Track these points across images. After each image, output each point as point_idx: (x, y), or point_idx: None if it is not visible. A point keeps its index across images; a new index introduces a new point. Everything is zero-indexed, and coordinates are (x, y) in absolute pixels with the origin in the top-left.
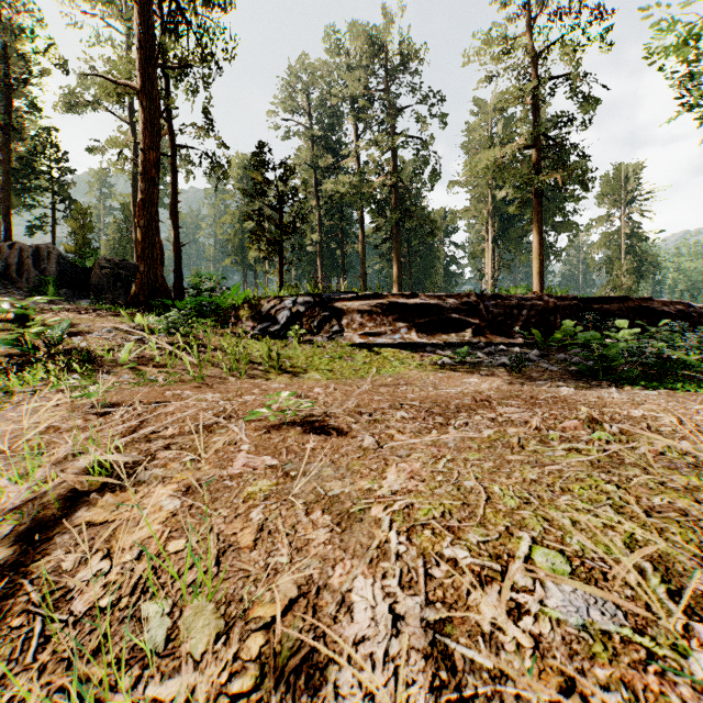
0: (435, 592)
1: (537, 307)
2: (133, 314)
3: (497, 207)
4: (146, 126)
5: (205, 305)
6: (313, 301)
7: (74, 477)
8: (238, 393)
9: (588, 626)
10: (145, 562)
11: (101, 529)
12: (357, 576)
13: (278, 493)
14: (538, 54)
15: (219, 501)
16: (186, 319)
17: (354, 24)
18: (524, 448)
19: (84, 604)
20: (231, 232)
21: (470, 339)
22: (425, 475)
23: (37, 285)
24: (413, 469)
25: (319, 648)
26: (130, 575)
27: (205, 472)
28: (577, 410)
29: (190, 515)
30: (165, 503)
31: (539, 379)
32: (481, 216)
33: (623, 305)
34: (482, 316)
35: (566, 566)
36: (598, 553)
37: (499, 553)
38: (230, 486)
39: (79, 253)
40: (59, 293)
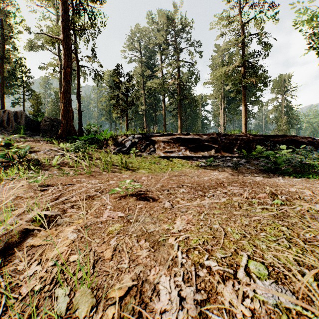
0: (200, 284)
1: (244, 139)
2: (59, 143)
3: (225, 93)
4: (65, 57)
5: (92, 139)
6: (142, 137)
7: (26, 222)
8: (107, 180)
9: (278, 304)
10: (58, 267)
11: (38, 249)
12: (162, 275)
13: (124, 231)
14: (244, 24)
15: (95, 235)
16: (83, 145)
17: (160, 10)
18: (241, 208)
19: (26, 289)
20: (104, 105)
21: (214, 154)
22: (194, 221)
23: (16, 129)
24: (188, 219)
25: (142, 315)
26: (50, 273)
27: (89, 220)
28: (264, 188)
29: (81, 242)
30: (69, 235)
31: (246, 173)
32: (218, 98)
33: (283, 139)
34: (219, 144)
35: (265, 271)
36: (281, 263)
37: (231, 263)
38: (101, 227)
39: (35, 114)
40: (26, 133)
